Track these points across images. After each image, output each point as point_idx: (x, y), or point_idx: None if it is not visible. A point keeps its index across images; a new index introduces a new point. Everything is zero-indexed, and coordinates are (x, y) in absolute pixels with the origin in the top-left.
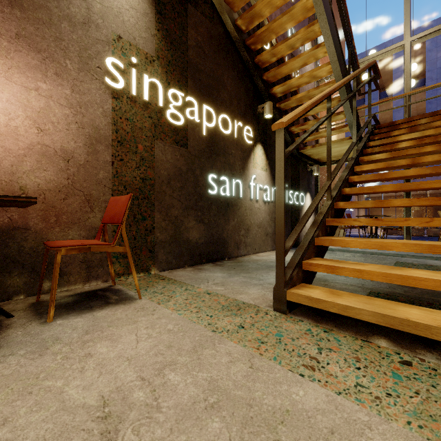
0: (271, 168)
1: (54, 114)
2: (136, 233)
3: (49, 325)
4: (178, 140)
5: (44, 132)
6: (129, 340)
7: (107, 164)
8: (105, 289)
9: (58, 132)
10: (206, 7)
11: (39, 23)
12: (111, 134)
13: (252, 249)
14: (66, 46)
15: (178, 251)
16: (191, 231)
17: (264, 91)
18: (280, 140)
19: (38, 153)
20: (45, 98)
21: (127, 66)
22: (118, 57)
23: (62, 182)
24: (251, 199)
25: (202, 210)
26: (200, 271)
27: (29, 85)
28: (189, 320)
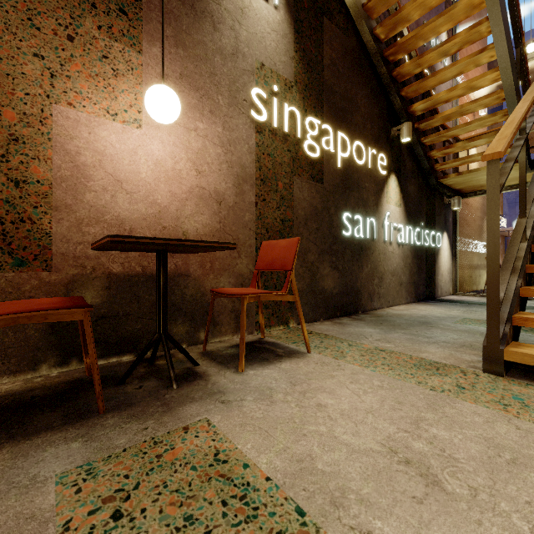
0: (405, 203)
1: (209, 154)
2: (277, 281)
3: (245, 375)
4: (314, 174)
5: (201, 174)
6: (347, 393)
7: (252, 205)
8: (258, 341)
9: (212, 173)
10: (340, 18)
11: (197, 59)
12: (255, 172)
13: (386, 302)
14: (218, 81)
15: (314, 302)
16: (326, 280)
17: (401, 110)
18: (494, 172)
19: (196, 196)
20: (202, 138)
21: (268, 96)
22: (261, 87)
23: (215, 226)
24: (385, 241)
25: (336, 255)
26: (344, 326)
27: (190, 125)
28: (391, 377)
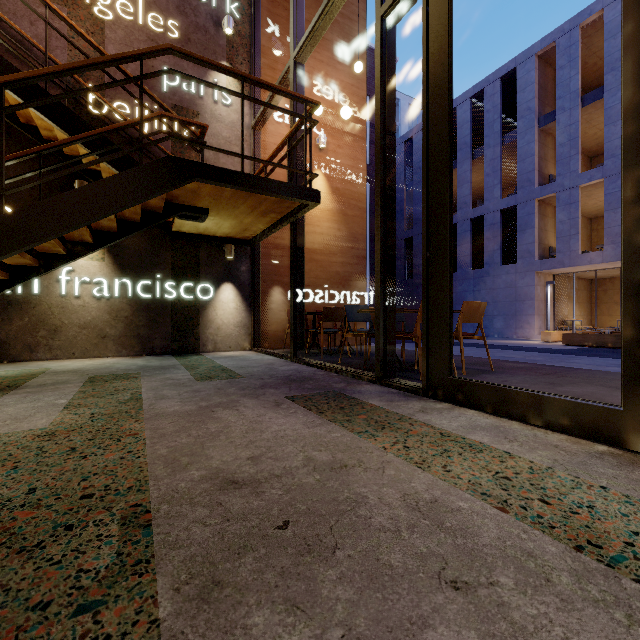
0: (115, 256)
1: None
2: None
3: None
4: None
5: None
6: None
7: None
8: None
9: None
10: None
11: None
12: None
13: (66, 354)
14: None
15: None
16: None
17: None
18: None
19: None
20: None
21: None
22: None
23: None
24: (65, 295)
25: None
26: None
27: None
28: None
